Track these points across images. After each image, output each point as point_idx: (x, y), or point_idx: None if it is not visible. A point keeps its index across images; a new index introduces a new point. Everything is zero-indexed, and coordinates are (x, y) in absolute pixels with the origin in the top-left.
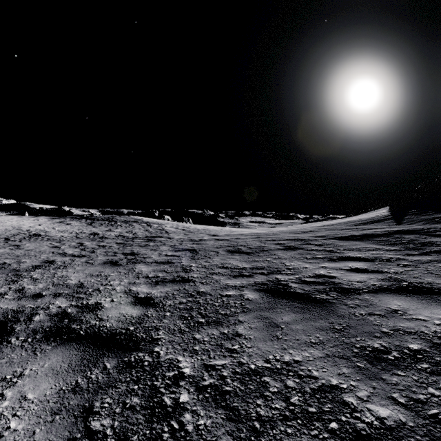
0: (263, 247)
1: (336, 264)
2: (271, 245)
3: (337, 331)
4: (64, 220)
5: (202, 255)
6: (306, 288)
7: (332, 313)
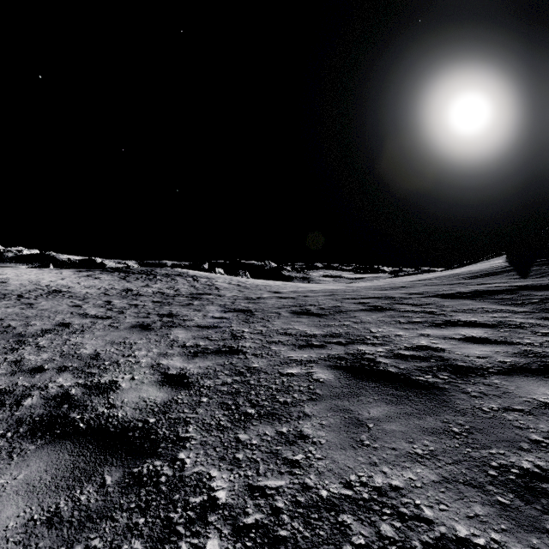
0: (340, 307)
1: (443, 331)
2: (351, 305)
3: (457, 437)
4: (92, 274)
5: (258, 318)
6: (402, 365)
7: (445, 406)
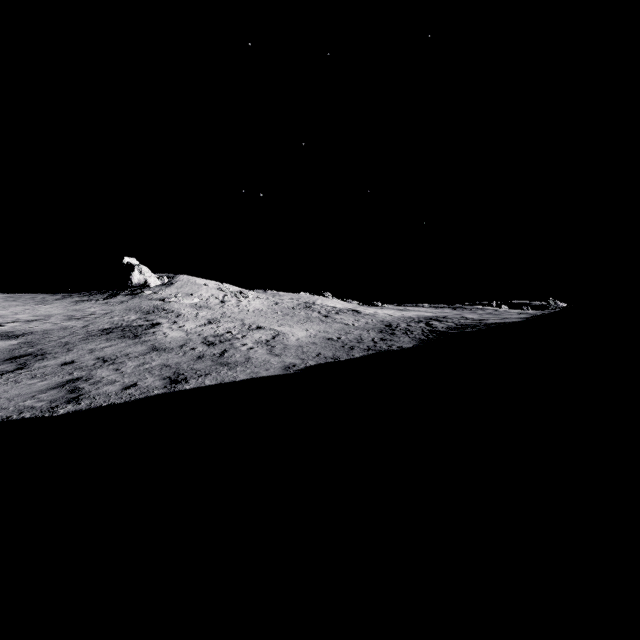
0: None
1: None
2: None
3: None
4: (435, 308)
5: None
6: None
7: None
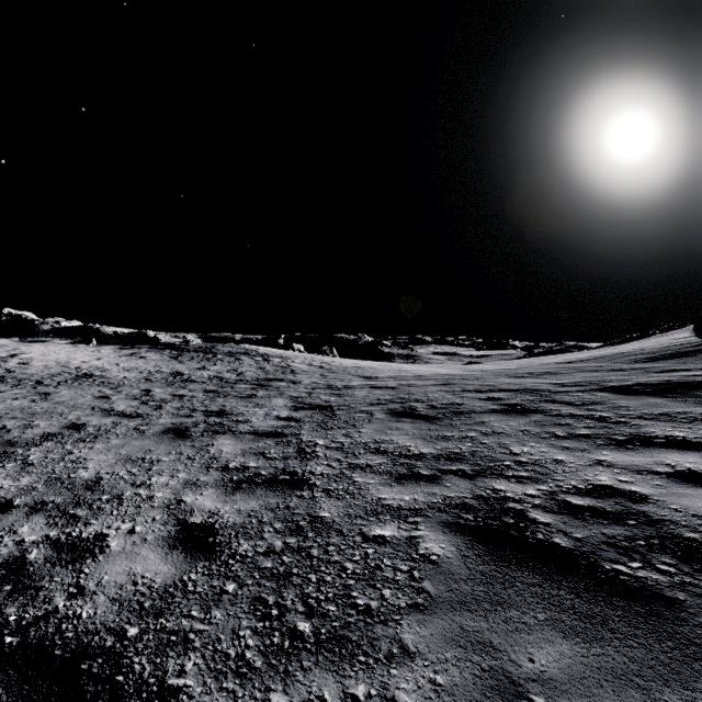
0: (459, 404)
1: (633, 457)
2: (475, 402)
3: None
4: (137, 352)
5: (341, 421)
6: (577, 531)
7: (697, 660)
